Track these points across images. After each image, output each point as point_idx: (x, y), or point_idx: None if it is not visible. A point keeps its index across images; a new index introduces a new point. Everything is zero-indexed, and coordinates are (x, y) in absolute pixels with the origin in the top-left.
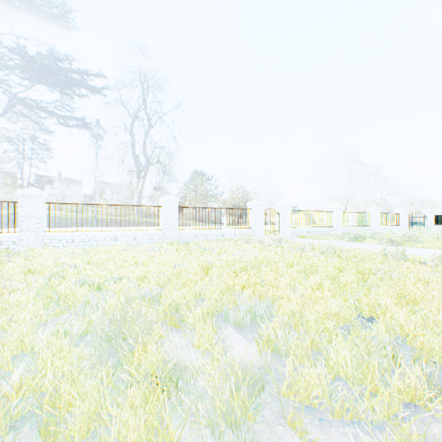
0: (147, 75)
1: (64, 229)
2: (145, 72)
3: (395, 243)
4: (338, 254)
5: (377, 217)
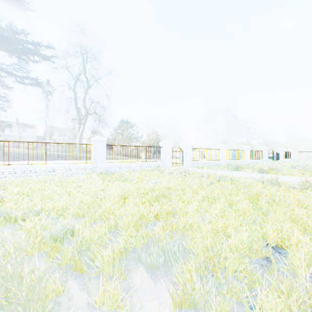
0: (85, 47)
1: (17, 162)
2: (84, 45)
3: (264, 172)
4: (228, 181)
5: (248, 153)
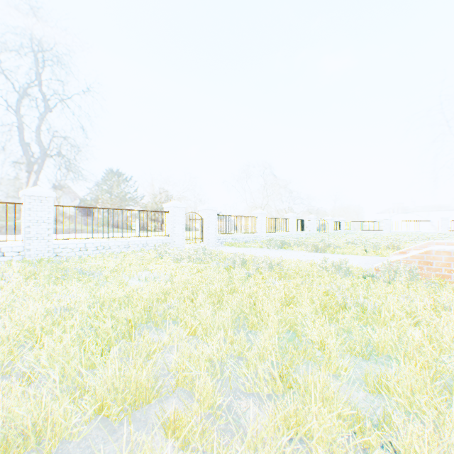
0: (35, 35)
1: None
2: (31, 30)
3: (319, 250)
4: (275, 269)
5: (294, 223)
